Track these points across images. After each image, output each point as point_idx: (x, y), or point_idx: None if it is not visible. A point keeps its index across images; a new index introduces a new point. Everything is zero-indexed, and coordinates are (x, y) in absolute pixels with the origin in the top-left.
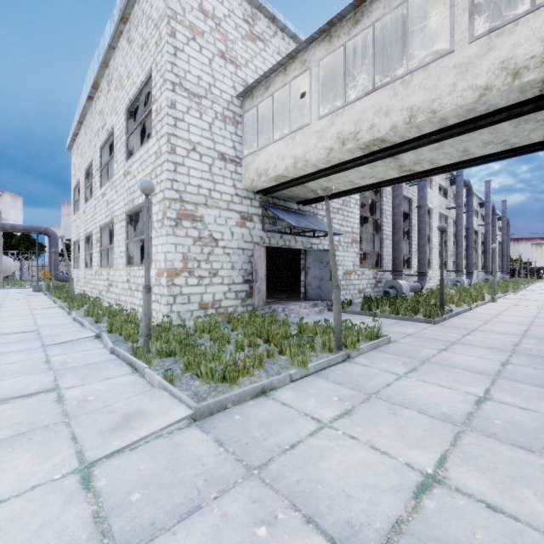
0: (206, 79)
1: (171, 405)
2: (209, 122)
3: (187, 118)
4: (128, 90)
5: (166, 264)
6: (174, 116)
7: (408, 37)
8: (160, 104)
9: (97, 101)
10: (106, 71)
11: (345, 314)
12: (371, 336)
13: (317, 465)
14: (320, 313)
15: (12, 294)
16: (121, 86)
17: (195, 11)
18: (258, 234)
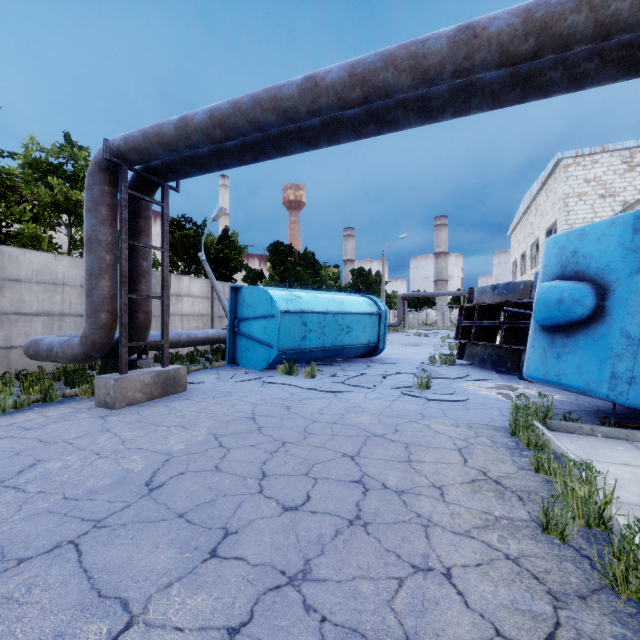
0: (589, 216)
1: None
2: None
3: None
4: (546, 222)
5: None
6: None
7: None
8: None
9: (528, 215)
10: (534, 202)
11: None
12: None
13: None
14: None
15: None
16: (542, 217)
17: (581, 185)
18: None
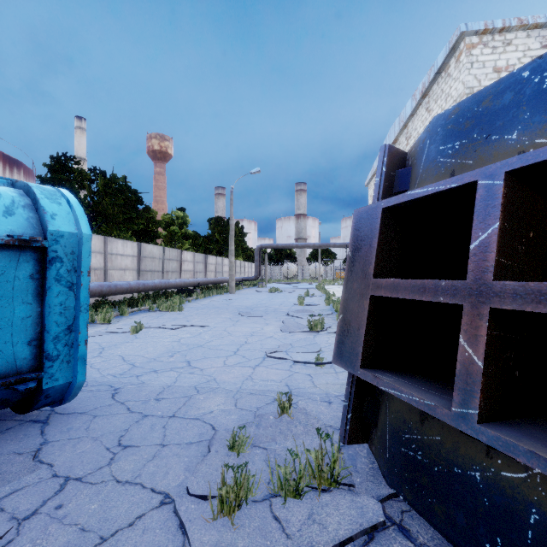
0: None
1: None
2: None
3: None
4: None
5: None
6: None
7: None
8: None
9: None
10: (404, 131)
11: None
12: None
13: None
14: None
15: (335, 288)
16: None
17: (489, 75)
18: None
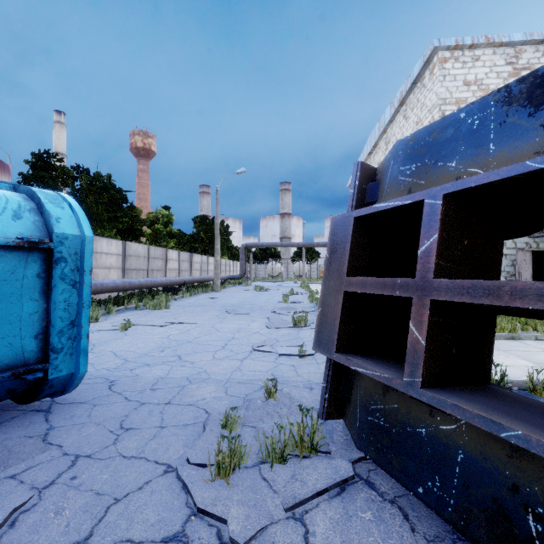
0: None
1: None
2: None
3: None
4: None
5: None
6: None
7: None
8: None
9: (375, 155)
10: (384, 136)
11: None
12: None
13: (535, 355)
14: None
15: (318, 286)
16: None
17: (460, 88)
18: (523, 240)
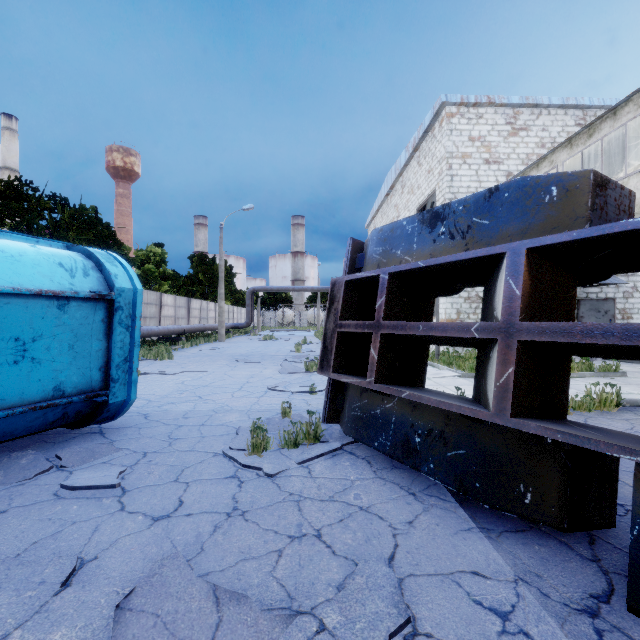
0: (474, 185)
1: (452, 373)
2: None
3: None
4: (418, 197)
5: (445, 316)
6: None
7: (626, 151)
8: None
9: (392, 197)
10: (400, 178)
11: (623, 362)
12: (608, 371)
13: None
14: (591, 360)
15: None
16: (412, 192)
17: (465, 143)
18: None
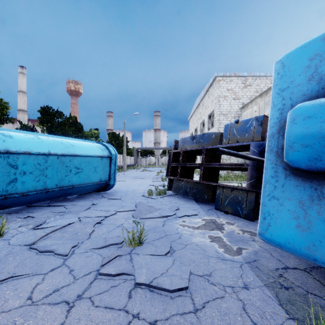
0: (229, 108)
1: None
2: (229, 120)
3: (223, 121)
4: (208, 111)
5: None
6: (219, 122)
7: None
8: (216, 119)
9: (199, 109)
10: (202, 101)
11: None
12: None
13: None
14: None
15: None
16: (206, 108)
17: (225, 91)
18: None
